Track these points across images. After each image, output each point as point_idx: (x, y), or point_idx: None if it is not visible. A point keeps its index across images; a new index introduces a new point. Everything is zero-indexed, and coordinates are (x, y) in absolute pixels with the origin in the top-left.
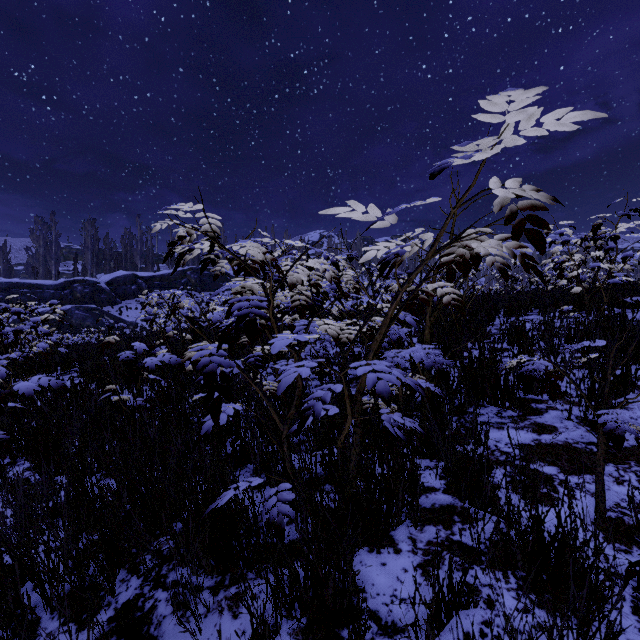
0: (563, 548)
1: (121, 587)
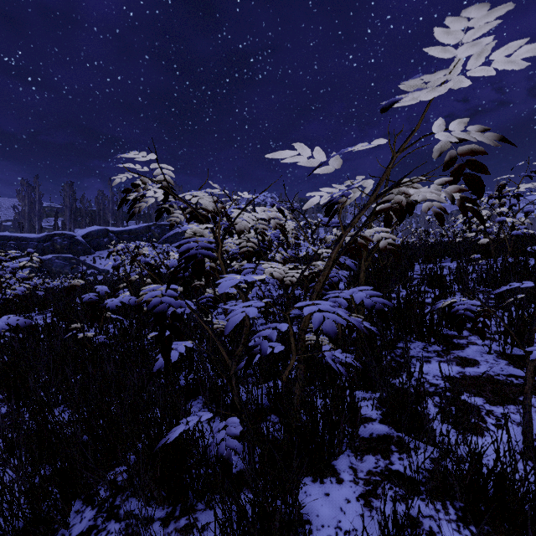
0: (502, 481)
1: (75, 518)
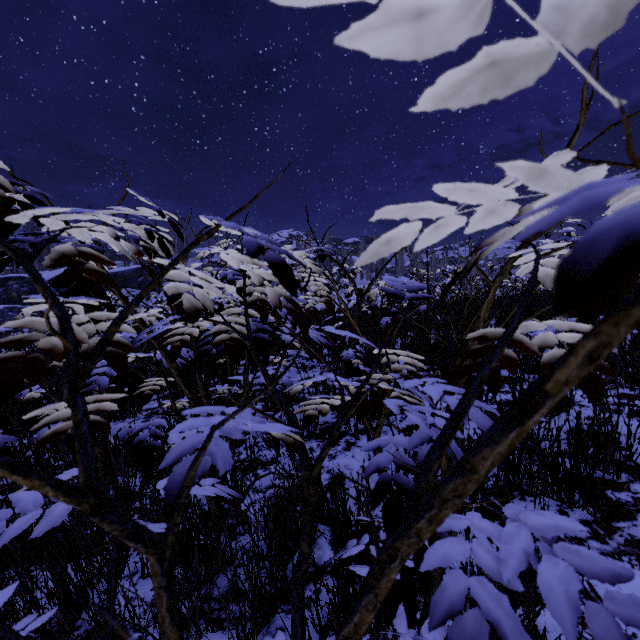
0: None
1: None
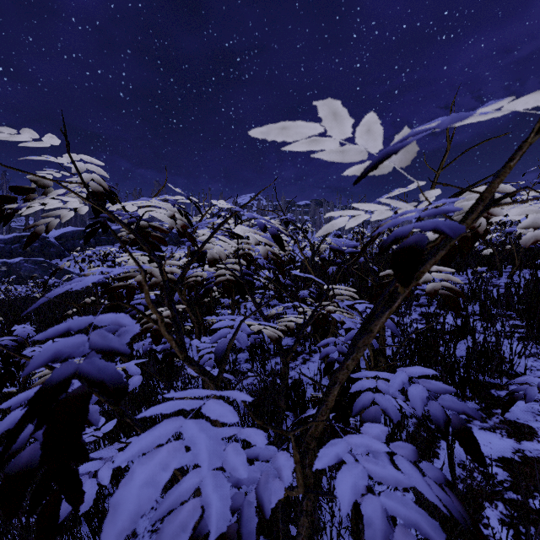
0: None
1: None
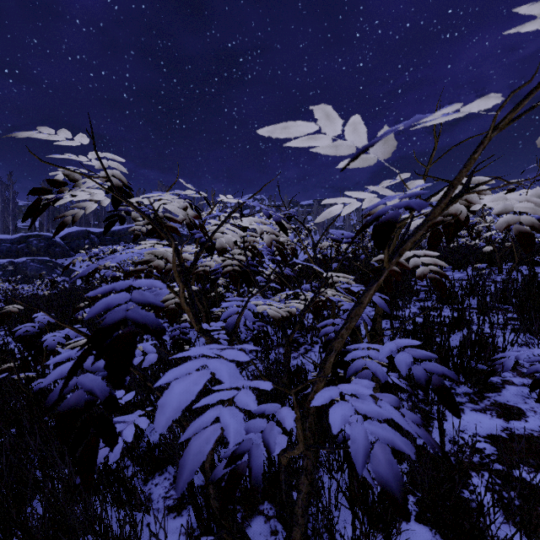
0: None
1: None
